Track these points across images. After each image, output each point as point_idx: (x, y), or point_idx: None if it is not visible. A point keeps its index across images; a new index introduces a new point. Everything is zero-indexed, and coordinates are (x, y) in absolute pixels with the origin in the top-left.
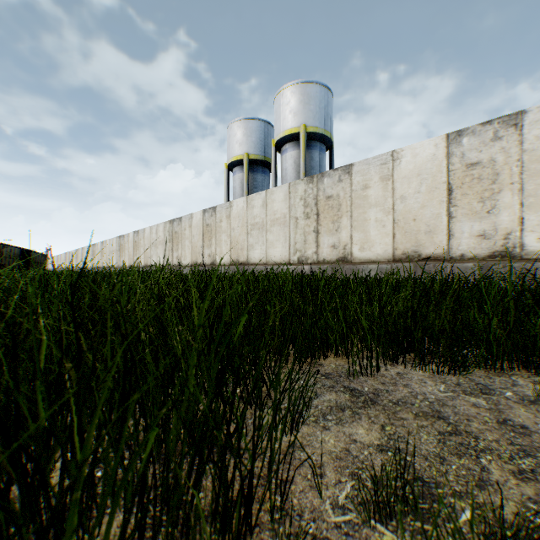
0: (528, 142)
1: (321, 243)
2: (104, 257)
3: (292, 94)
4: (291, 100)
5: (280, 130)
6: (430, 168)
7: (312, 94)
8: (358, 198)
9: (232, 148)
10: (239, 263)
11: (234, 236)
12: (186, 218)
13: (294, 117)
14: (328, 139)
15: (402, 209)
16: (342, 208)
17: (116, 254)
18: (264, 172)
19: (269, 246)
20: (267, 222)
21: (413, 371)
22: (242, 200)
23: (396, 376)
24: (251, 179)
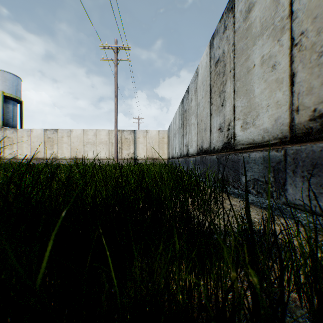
0: (59, 136)
1: (6, 152)
2: None
3: None
4: None
5: None
6: (41, 136)
7: (8, 78)
8: (20, 140)
9: None
10: None
11: None
12: None
13: None
14: (19, 100)
15: (34, 145)
16: (15, 142)
17: None
18: None
19: None
20: None
21: None
22: None
23: None
24: None
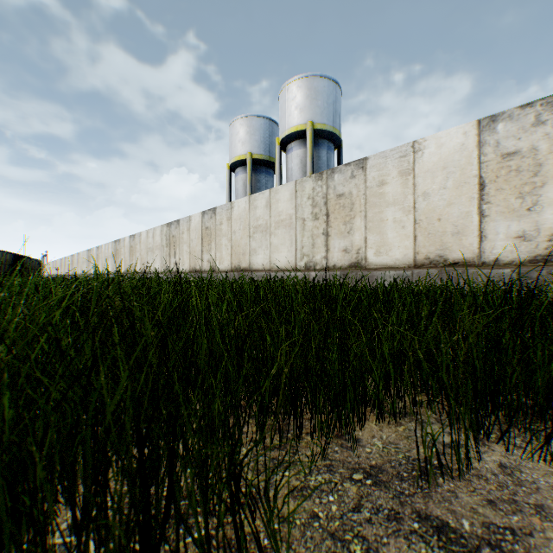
0: None
1: (332, 247)
2: (99, 263)
3: (298, 89)
4: (297, 95)
5: (285, 127)
6: (458, 160)
7: (320, 89)
8: (373, 196)
9: (234, 147)
10: (240, 269)
11: (235, 240)
12: (184, 220)
13: (300, 113)
14: (337, 137)
15: (424, 208)
16: (356, 208)
17: (111, 260)
18: (268, 173)
19: (273, 251)
20: (271, 224)
21: (526, 460)
22: (244, 200)
23: (504, 477)
24: (254, 180)
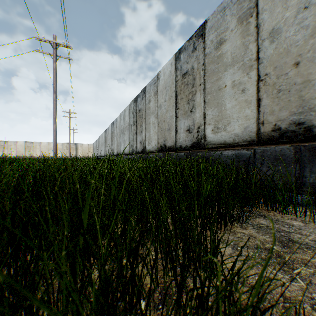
0: (34, 145)
1: (1, 153)
2: None
3: None
4: None
5: None
6: (23, 145)
7: None
8: (10, 146)
9: None
10: None
11: None
12: None
13: None
14: None
15: (18, 149)
16: (6, 147)
17: None
18: None
19: None
20: None
21: None
22: None
23: None
24: None
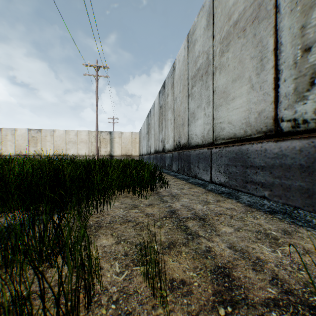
0: (43, 135)
1: None
2: None
3: None
4: None
5: None
6: (25, 135)
7: None
8: (4, 138)
9: None
10: None
11: None
12: None
13: None
14: None
15: (18, 143)
16: None
17: None
18: None
19: None
20: None
21: None
22: None
23: None
24: None
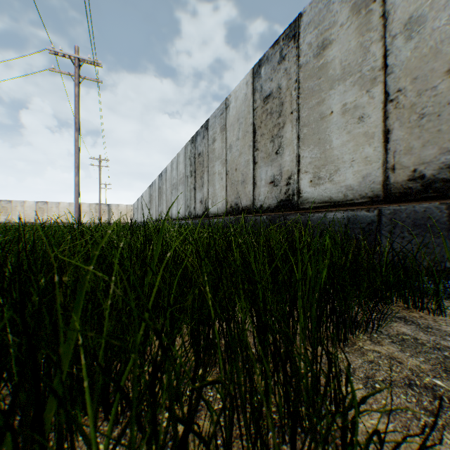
0: (49, 206)
1: (2, 218)
2: None
3: None
4: None
5: None
6: (33, 206)
7: None
8: (15, 208)
9: None
10: None
11: None
12: None
13: None
14: None
15: (27, 213)
16: (10, 210)
17: None
18: None
19: None
20: None
21: None
22: None
23: None
24: None
